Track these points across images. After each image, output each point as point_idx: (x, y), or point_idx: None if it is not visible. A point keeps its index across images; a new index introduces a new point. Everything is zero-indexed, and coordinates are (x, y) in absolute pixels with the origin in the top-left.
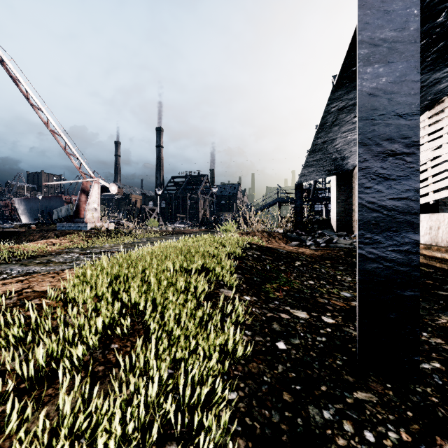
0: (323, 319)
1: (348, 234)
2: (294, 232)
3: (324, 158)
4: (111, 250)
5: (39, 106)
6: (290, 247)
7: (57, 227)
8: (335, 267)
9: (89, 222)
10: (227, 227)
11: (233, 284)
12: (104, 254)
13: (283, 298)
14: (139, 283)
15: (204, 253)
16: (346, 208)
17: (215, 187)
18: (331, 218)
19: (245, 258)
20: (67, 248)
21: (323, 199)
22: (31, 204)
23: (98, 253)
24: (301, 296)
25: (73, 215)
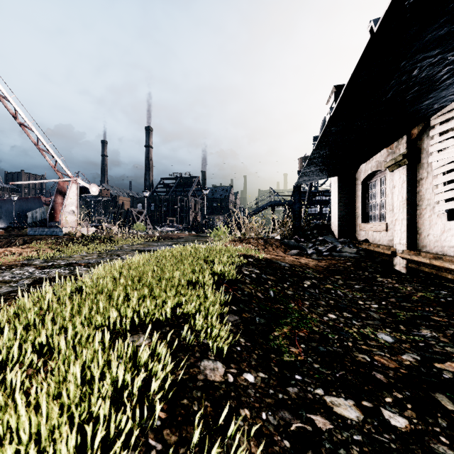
0: (388, 420)
1: (352, 241)
2: (292, 238)
3: (330, 154)
4: (79, 262)
5: (5, 95)
6: (290, 257)
7: (29, 232)
8: (350, 286)
9: (66, 226)
10: (218, 232)
11: (224, 348)
12: (68, 268)
13: (306, 361)
14: (0, 398)
15: (179, 284)
16: (348, 212)
17: (206, 189)
18: (331, 223)
19: (241, 281)
20: (26, 260)
21: (319, 202)
22: (6, 205)
23: (60, 267)
24: (329, 351)
25: (48, 219)
